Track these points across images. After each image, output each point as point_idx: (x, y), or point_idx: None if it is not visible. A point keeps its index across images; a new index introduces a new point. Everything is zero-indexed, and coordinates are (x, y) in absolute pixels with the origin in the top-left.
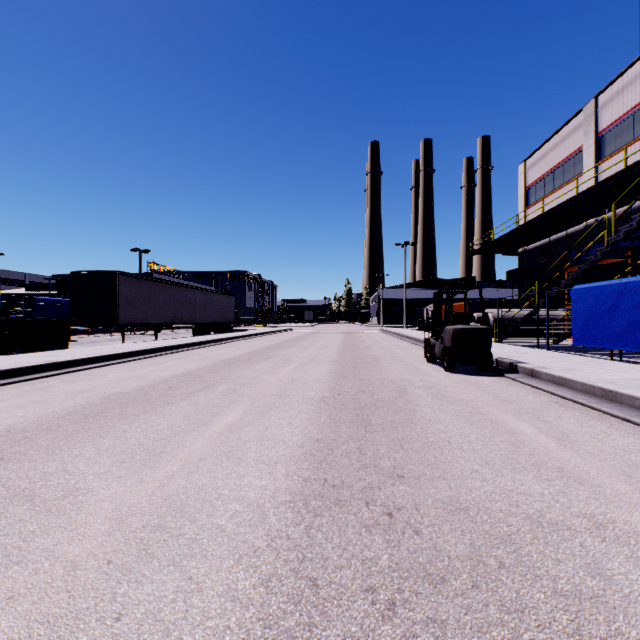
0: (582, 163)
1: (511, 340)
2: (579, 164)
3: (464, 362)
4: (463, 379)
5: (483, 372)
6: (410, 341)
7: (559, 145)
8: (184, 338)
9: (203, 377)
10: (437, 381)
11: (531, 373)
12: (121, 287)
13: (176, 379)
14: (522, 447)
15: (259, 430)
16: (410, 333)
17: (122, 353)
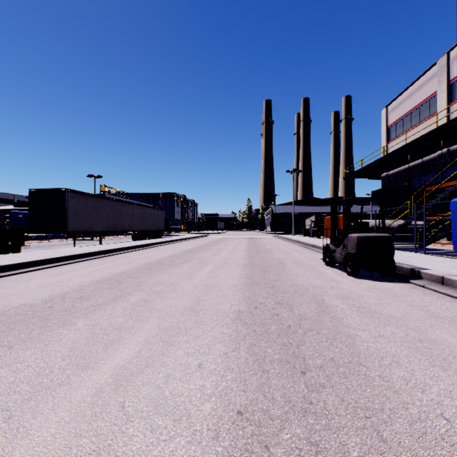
0: (435, 105)
1: None
2: (433, 106)
3: (368, 268)
4: (372, 286)
5: (385, 277)
6: (302, 245)
7: (415, 92)
8: (122, 243)
9: (121, 283)
10: (349, 288)
11: (440, 280)
12: (70, 202)
13: (94, 286)
14: None
15: (156, 383)
16: (299, 238)
17: (59, 257)
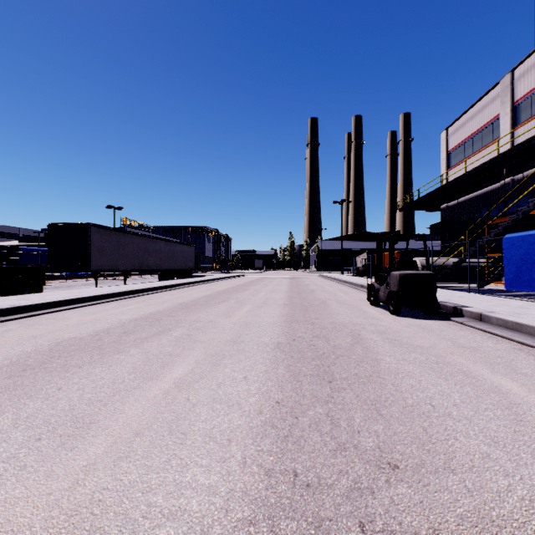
0: (499, 129)
1: (438, 284)
2: (496, 130)
3: (410, 306)
4: (412, 323)
5: (428, 315)
6: (349, 285)
7: (478, 114)
8: (149, 283)
9: (160, 321)
10: (387, 325)
11: (479, 317)
12: (93, 237)
13: (133, 323)
14: (522, 413)
15: (211, 387)
16: (347, 278)
17: (88, 297)
